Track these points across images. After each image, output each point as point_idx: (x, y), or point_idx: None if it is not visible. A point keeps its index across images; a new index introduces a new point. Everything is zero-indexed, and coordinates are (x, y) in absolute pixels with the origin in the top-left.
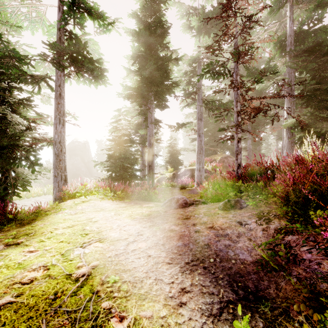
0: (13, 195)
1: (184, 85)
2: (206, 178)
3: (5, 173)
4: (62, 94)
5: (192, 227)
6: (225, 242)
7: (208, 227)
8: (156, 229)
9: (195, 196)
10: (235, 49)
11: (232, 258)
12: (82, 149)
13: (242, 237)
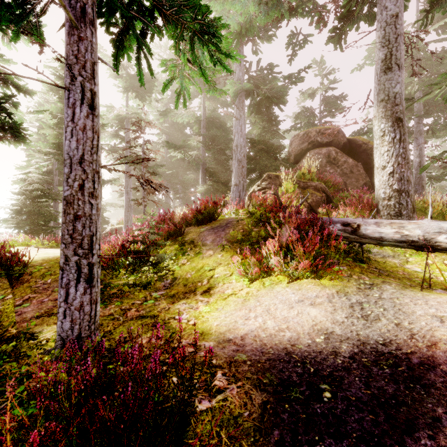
0: None
1: (110, 136)
2: None
3: None
4: None
5: None
6: None
7: None
8: None
9: None
10: (143, 152)
11: None
12: None
13: None
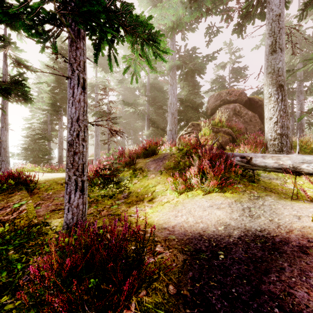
0: None
1: None
2: None
3: None
4: (7, 112)
5: None
6: None
7: None
8: None
9: None
10: (107, 108)
11: None
12: None
13: None
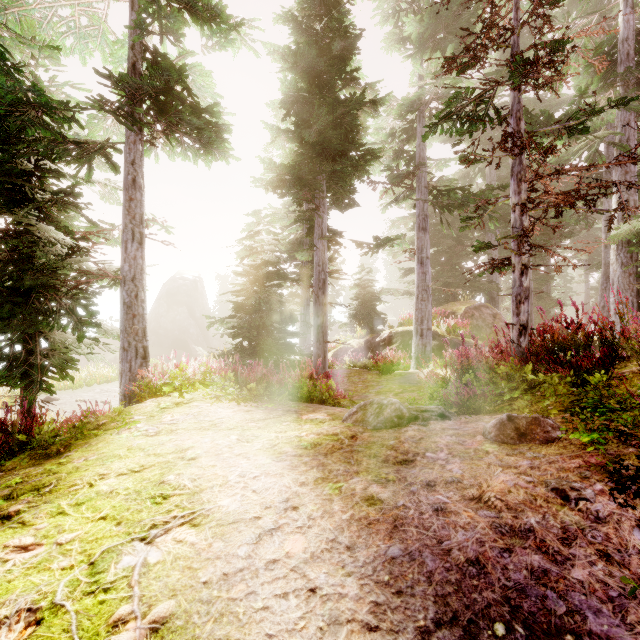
0: (38, 388)
1: (388, 159)
2: (435, 351)
3: (28, 342)
4: (139, 179)
5: (424, 493)
6: (528, 559)
7: (469, 497)
8: (332, 493)
9: (412, 390)
10: (514, 59)
11: (565, 626)
12: (191, 293)
13: (577, 542)
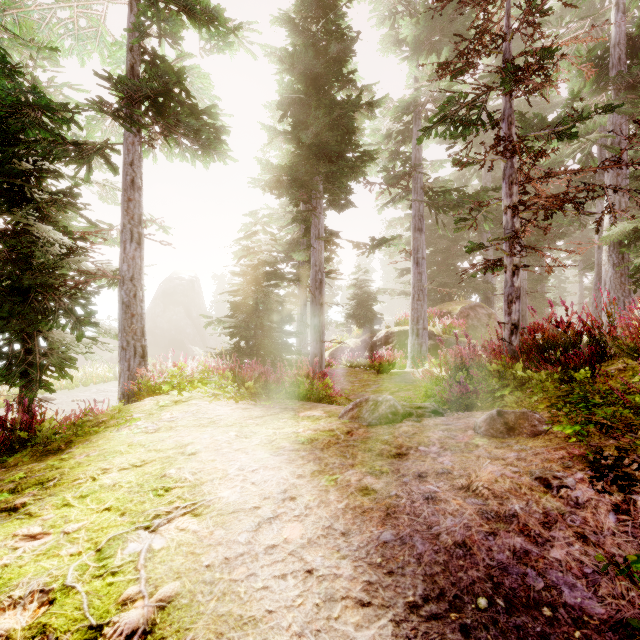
0: (38, 387)
1: (385, 160)
2: (430, 350)
3: (27, 341)
4: (137, 180)
5: (416, 483)
6: (511, 541)
7: (459, 486)
8: (328, 485)
9: (408, 389)
10: (506, 65)
11: (543, 600)
12: (188, 293)
13: (557, 526)
